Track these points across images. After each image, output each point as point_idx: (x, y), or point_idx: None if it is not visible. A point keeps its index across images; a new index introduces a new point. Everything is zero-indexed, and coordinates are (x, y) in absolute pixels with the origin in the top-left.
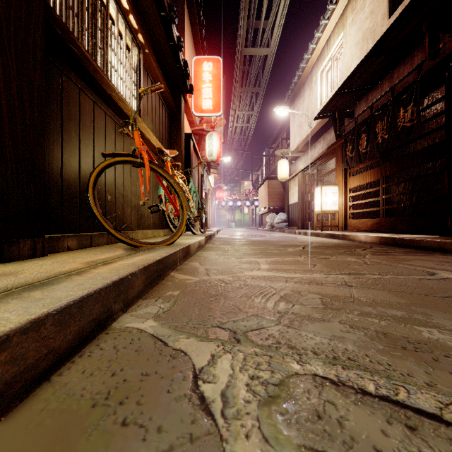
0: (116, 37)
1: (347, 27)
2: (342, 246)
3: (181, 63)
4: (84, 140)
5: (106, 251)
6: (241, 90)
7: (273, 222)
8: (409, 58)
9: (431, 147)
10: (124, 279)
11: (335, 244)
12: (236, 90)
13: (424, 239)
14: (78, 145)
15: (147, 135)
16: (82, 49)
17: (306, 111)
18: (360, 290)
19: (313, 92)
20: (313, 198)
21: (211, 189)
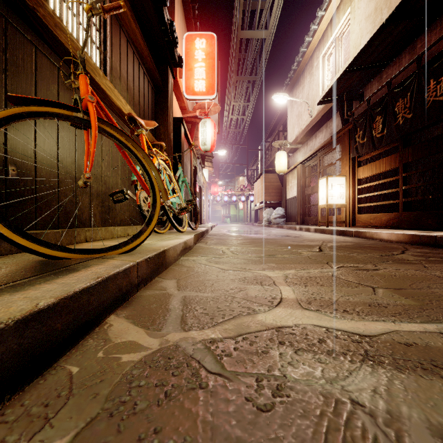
0: None
1: (356, 0)
2: (367, 247)
3: (166, 23)
4: None
5: None
6: (237, 79)
7: (270, 217)
8: (438, 23)
9: None
10: None
11: (354, 243)
12: (232, 80)
13: None
14: None
15: (115, 99)
16: None
17: (306, 99)
18: None
19: (314, 78)
20: (314, 192)
21: (205, 183)
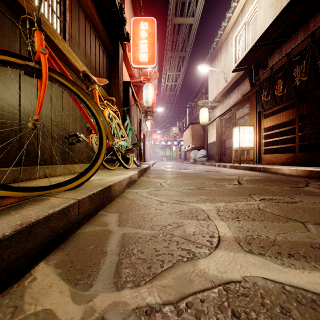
0: None
1: None
2: (276, 180)
3: (116, 5)
4: None
5: None
6: (171, 54)
7: (196, 156)
8: None
9: None
10: None
11: (263, 177)
12: (167, 56)
13: None
14: None
15: (72, 60)
16: None
17: (222, 69)
18: None
19: (228, 53)
20: (228, 138)
21: (148, 132)
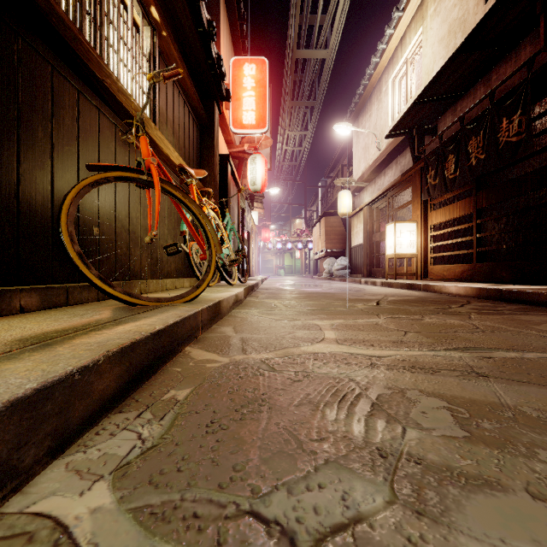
0: (117, 4)
1: (428, 19)
2: (429, 301)
3: (213, 57)
4: (61, 145)
5: (83, 313)
6: (292, 104)
7: (332, 268)
8: (513, 54)
9: (545, 168)
10: (57, 385)
11: (418, 297)
12: (286, 105)
13: (545, 292)
14: (49, 152)
15: (164, 148)
16: None
17: (373, 129)
18: (508, 387)
19: (382, 106)
20: (382, 239)
21: (255, 228)
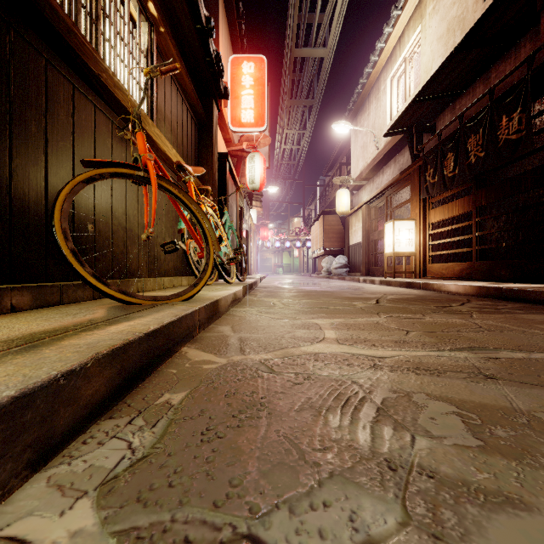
0: None
1: (427, 17)
2: (428, 300)
3: (211, 55)
4: (55, 140)
5: (76, 312)
6: (291, 103)
7: (330, 267)
8: (512, 51)
9: None
10: (39, 392)
11: (417, 295)
12: (285, 104)
13: None
14: (43, 147)
15: (162, 145)
16: None
17: (371, 128)
18: (519, 390)
19: (381, 104)
20: (381, 237)
21: (253, 227)
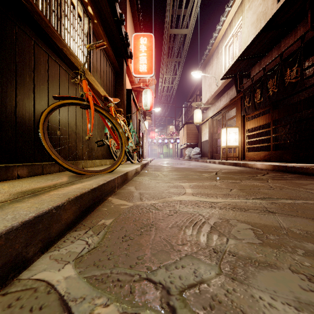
0: (69, 5)
1: (245, 12)
2: (245, 172)
3: (123, 34)
4: (38, 85)
5: (52, 178)
6: (168, 60)
7: (190, 154)
8: (293, 32)
9: (311, 97)
10: (44, 215)
11: (239, 170)
12: (164, 60)
13: (310, 167)
14: (32, 89)
15: (95, 86)
16: (34, 4)
17: (214, 74)
18: (285, 218)
19: (219, 61)
20: (219, 137)
21: (146, 131)
